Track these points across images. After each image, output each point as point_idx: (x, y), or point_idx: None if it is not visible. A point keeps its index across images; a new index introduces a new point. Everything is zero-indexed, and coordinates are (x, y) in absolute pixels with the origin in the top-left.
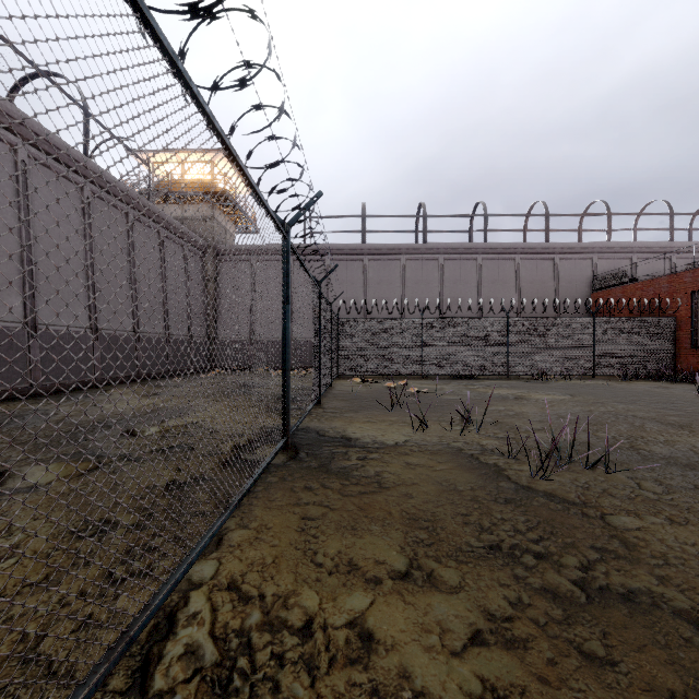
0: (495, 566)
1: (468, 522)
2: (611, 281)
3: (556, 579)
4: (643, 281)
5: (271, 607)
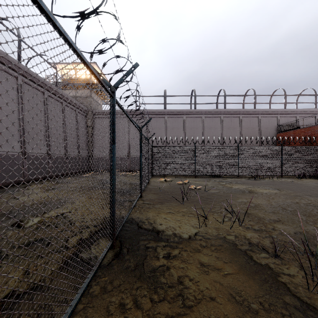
0: None
1: None
2: (287, 127)
3: None
4: (305, 127)
5: None
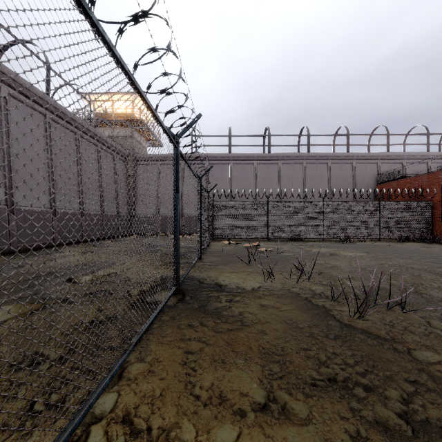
0: (334, 399)
1: (309, 356)
2: (389, 177)
3: (385, 412)
4: (411, 177)
5: (156, 441)
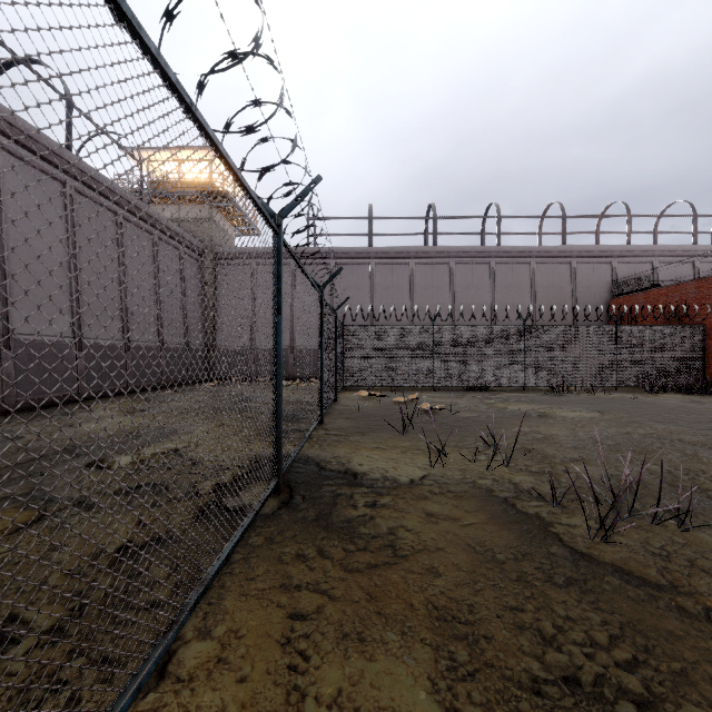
0: None
1: (521, 625)
2: (632, 286)
3: None
4: (668, 286)
5: None
